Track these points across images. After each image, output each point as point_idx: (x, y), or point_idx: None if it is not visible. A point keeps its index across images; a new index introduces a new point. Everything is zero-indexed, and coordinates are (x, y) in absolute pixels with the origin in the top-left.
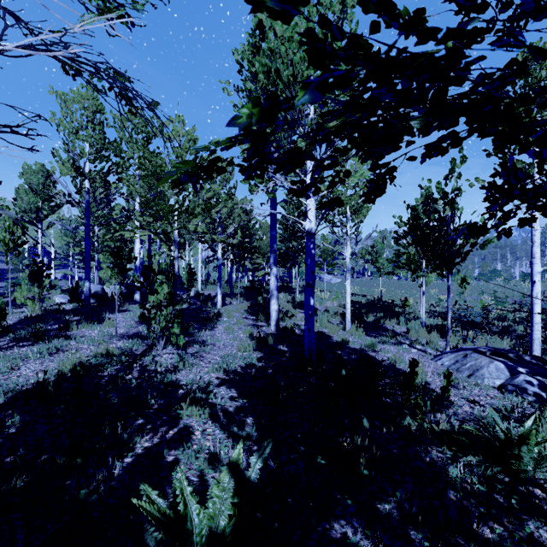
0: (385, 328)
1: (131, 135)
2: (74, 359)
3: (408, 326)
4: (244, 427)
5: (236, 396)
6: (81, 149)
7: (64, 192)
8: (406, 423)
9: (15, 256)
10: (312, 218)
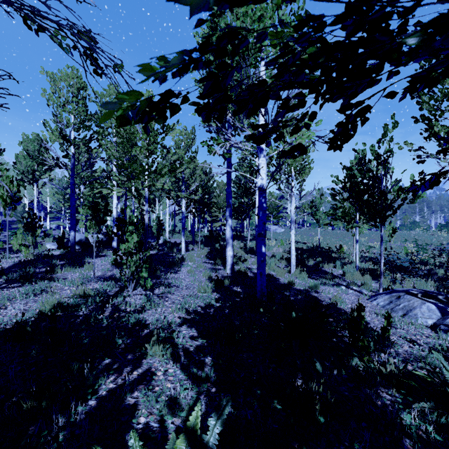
0: (324, 271)
1: None
2: (54, 300)
3: (344, 269)
4: (203, 369)
5: (196, 335)
6: (67, 120)
7: (53, 156)
8: (353, 364)
9: (12, 210)
10: (263, 175)
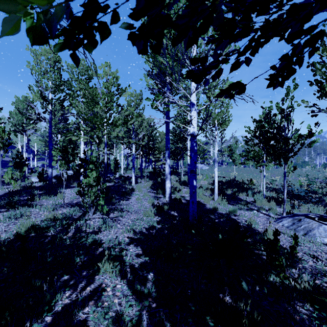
0: (239, 198)
1: (78, 76)
2: (28, 223)
3: (255, 197)
4: (146, 286)
5: (141, 253)
6: (46, 85)
7: (35, 112)
8: (271, 279)
9: (4, 152)
10: (195, 125)
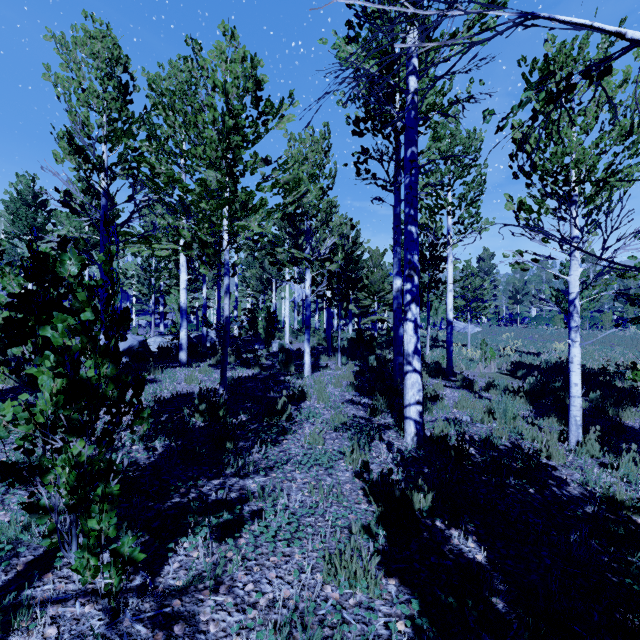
0: (634, 431)
1: None
2: None
3: None
4: None
5: None
6: (84, 119)
7: (56, 188)
8: None
9: None
10: None
